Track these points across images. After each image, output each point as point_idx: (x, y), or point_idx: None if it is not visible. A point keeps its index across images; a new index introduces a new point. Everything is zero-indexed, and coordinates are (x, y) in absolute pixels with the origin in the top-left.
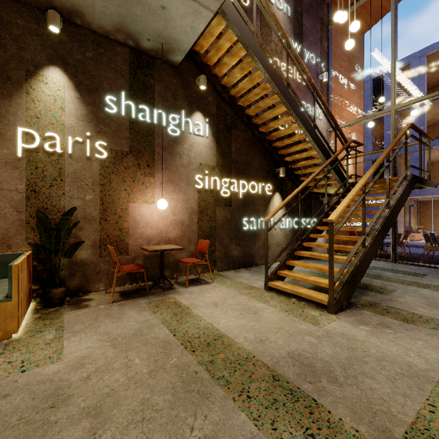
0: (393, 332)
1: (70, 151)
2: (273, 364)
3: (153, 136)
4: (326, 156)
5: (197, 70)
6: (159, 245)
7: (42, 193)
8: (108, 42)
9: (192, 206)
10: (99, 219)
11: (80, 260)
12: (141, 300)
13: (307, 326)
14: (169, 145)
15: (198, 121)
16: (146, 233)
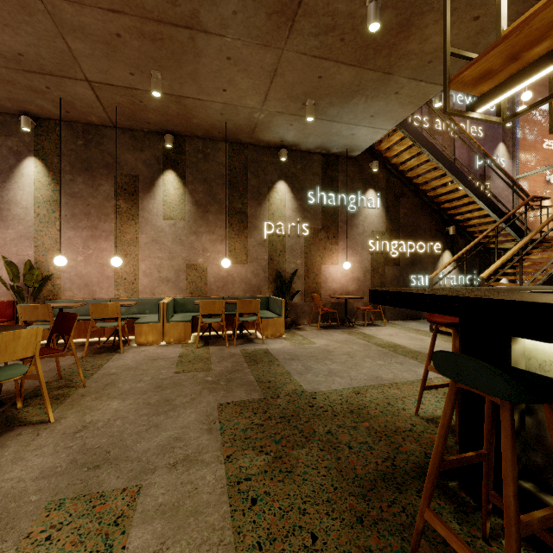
0: None
1: (289, 232)
2: None
3: (338, 215)
4: (500, 215)
5: (370, 156)
6: (343, 296)
7: (275, 260)
8: (309, 155)
9: (366, 265)
10: (304, 276)
11: (294, 303)
12: (337, 330)
13: None
14: (349, 220)
15: (371, 197)
16: (332, 286)
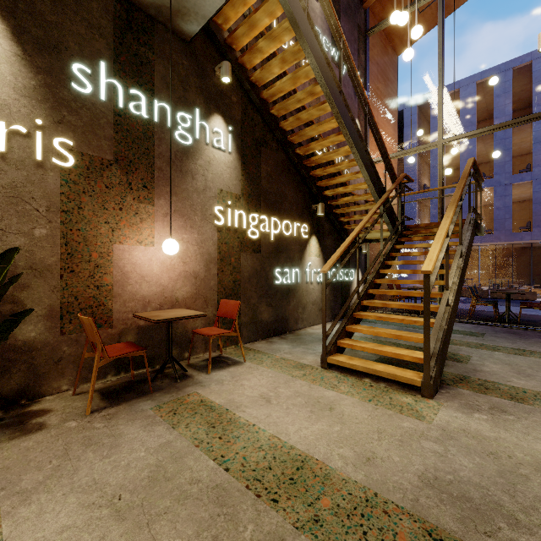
0: (516, 418)
1: (2, 147)
2: (413, 506)
3: (153, 142)
4: (378, 191)
5: (217, 55)
6: (163, 311)
7: None
8: None
9: (209, 250)
10: (59, 270)
11: (23, 343)
12: (142, 402)
13: (413, 423)
14: (177, 158)
15: (218, 128)
16: (141, 292)
